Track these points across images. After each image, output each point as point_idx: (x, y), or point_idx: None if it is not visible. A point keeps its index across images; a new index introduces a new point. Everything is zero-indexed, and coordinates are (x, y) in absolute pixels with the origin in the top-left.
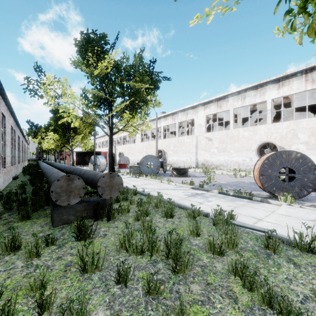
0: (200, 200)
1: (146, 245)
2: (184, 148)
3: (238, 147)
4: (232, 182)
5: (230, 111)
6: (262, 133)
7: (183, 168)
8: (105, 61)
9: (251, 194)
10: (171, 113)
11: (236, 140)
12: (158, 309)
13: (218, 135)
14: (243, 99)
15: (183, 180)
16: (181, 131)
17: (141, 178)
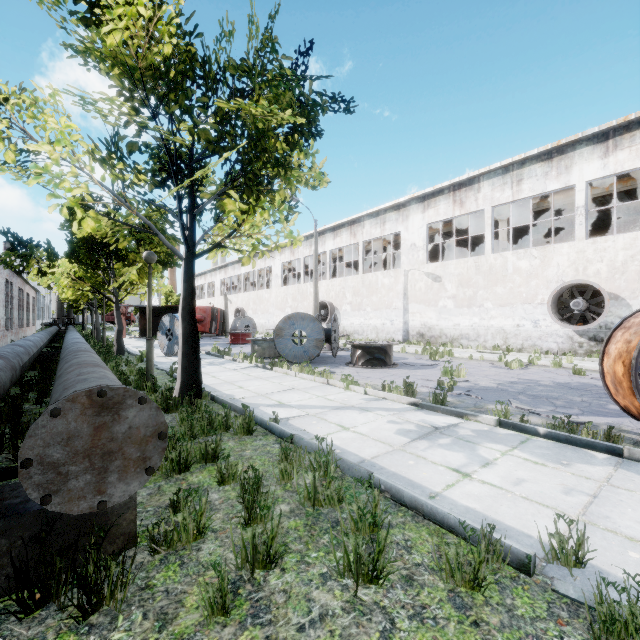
0: (455, 458)
1: None
2: (377, 298)
3: (503, 295)
4: (509, 383)
5: (485, 212)
6: (563, 262)
7: (381, 346)
8: None
9: (610, 436)
10: (348, 222)
11: (500, 279)
12: None
13: (456, 267)
14: (515, 185)
15: (383, 376)
16: (369, 262)
17: (277, 371)
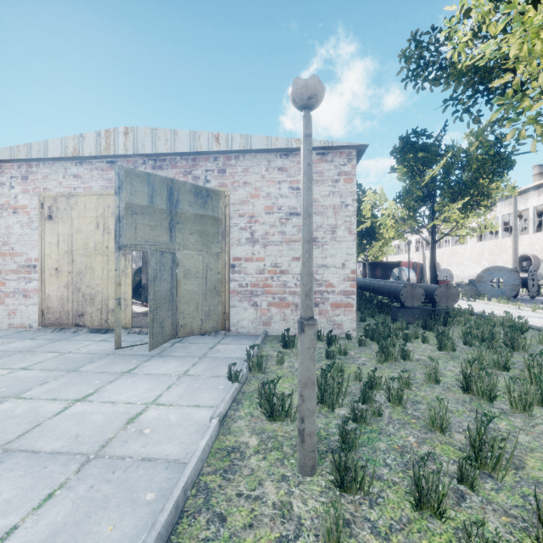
0: None
1: (486, 336)
2: None
3: None
4: None
5: None
6: None
7: None
8: (434, 171)
9: None
10: None
11: None
12: (493, 349)
13: None
14: None
15: None
16: None
17: (479, 302)
